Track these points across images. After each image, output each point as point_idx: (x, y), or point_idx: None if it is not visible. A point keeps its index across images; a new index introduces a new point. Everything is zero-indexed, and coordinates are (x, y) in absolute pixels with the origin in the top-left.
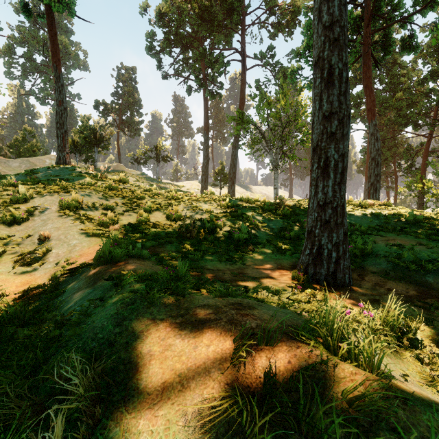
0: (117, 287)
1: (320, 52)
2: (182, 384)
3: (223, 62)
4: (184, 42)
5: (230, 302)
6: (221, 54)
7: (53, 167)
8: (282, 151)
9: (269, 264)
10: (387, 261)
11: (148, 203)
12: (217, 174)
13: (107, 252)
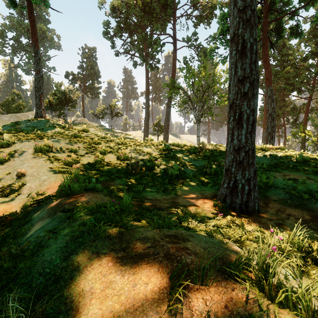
0: (69, 220)
1: (235, 30)
2: None
3: (160, 44)
4: (131, 29)
5: (166, 234)
6: (158, 38)
7: (32, 120)
8: (203, 109)
9: (195, 194)
10: (285, 192)
11: (103, 147)
12: (155, 126)
13: (66, 187)
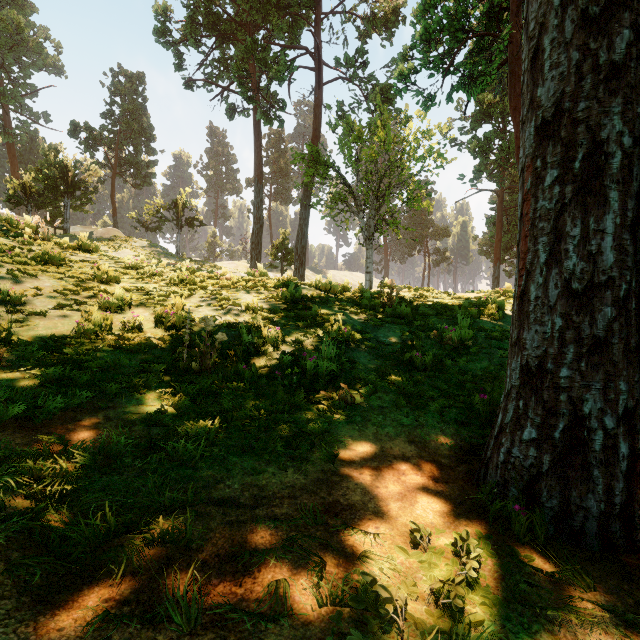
0: None
1: None
2: None
3: (286, 66)
4: (222, 29)
5: None
6: (283, 50)
7: None
8: (380, 214)
9: (397, 447)
10: None
11: (117, 290)
12: (277, 249)
13: None
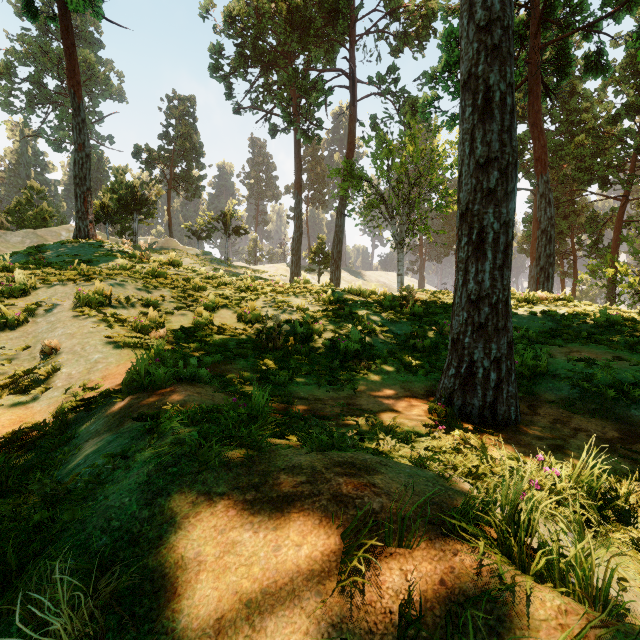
0: (152, 435)
1: (472, 66)
2: (251, 623)
3: (324, 89)
4: (266, 59)
5: (335, 461)
6: (321, 77)
7: (70, 242)
8: (410, 221)
9: (393, 389)
10: (570, 385)
11: (211, 296)
12: (315, 254)
13: (142, 373)
